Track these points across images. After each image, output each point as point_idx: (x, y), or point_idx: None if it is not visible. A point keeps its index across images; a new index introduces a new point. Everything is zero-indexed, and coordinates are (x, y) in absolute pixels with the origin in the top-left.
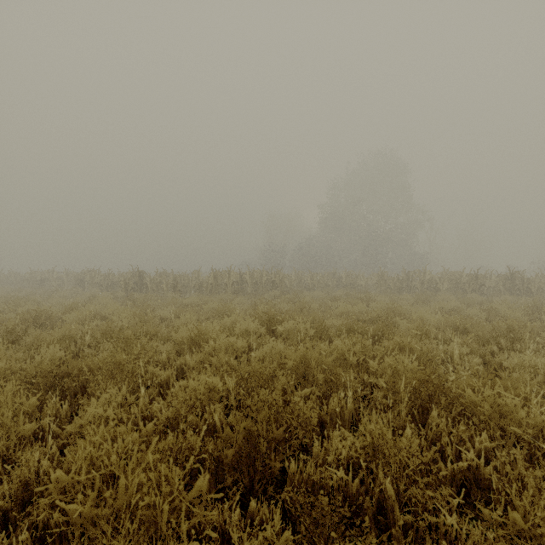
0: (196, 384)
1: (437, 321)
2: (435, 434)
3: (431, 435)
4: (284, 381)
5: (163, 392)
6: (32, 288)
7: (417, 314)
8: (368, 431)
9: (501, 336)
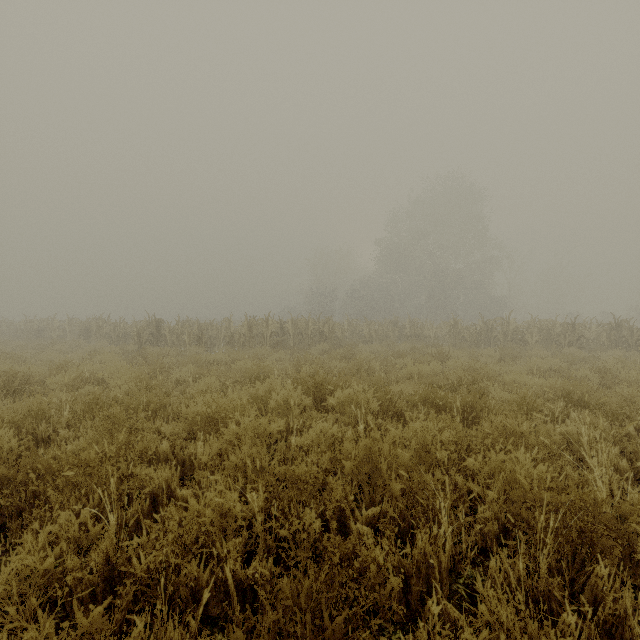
0: (200, 505)
1: (539, 387)
2: (610, 615)
3: (602, 616)
4: (340, 494)
5: (158, 504)
6: (26, 340)
7: (511, 377)
8: (495, 616)
9: (636, 411)
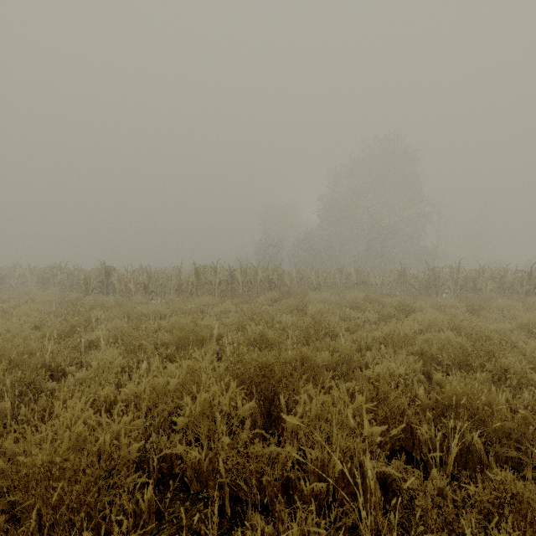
0: None
1: None
2: None
3: None
4: None
5: None
6: None
7: (532, 346)
8: None
9: None
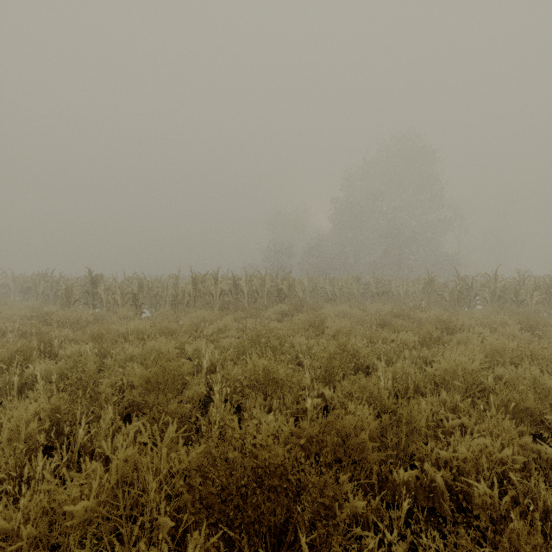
0: None
1: None
2: None
3: None
4: None
5: None
6: None
7: None
8: None
9: None
